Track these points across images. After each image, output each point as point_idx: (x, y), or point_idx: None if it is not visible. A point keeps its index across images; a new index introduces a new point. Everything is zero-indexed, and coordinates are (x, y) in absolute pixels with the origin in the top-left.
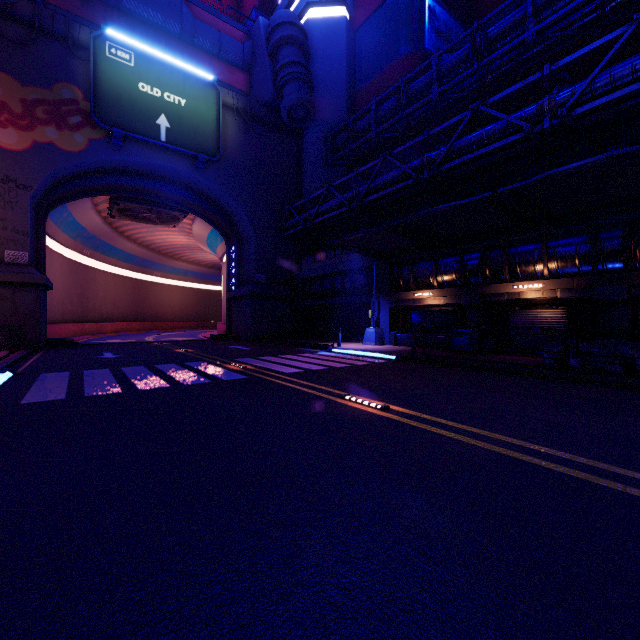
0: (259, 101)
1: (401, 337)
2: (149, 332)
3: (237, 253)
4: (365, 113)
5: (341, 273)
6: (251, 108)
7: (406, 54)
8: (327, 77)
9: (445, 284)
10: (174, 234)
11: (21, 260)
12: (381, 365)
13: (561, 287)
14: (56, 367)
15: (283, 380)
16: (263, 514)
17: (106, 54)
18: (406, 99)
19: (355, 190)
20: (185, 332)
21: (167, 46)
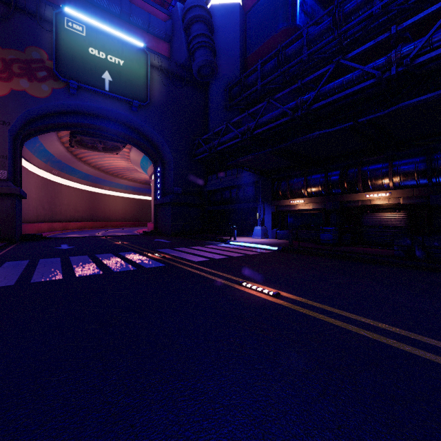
0: (177, 63)
1: (280, 233)
2: (100, 229)
3: (161, 172)
4: (253, 72)
5: (236, 187)
6: (171, 68)
7: (283, 28)
8: (226, 46)
9: (313, 194)
10: (117, 159)
11: (1, 176)
12: (267, 255)
13: (403, 195)
14: (20, 256)
15: (192, 267)
16: (159, 439)
17: (65, 26)
18: (283, 60)
19: (246, 126)
20: (125, 229)
21: (110, 23)
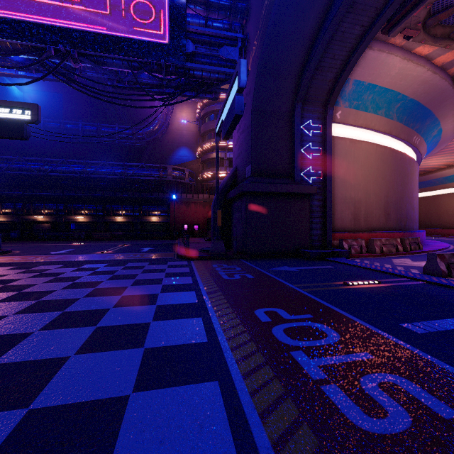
0: None
1: None
2: None
3: None
4: None
5: None
6: None
7: None
8: None
9: (7, 213)
10: None
11: None
12: None
13: (48, 218)
14: None
15: None
16: None
17: None
18: None
19: None
20: None
21: None
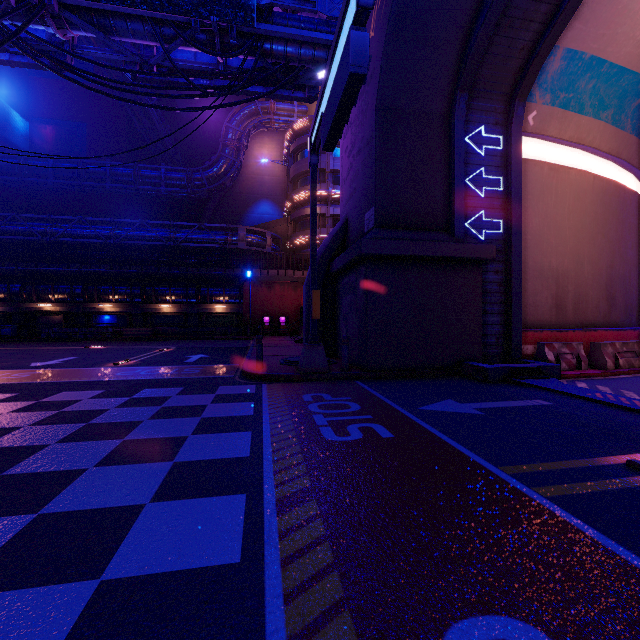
0: None
1: None
2: None
3: None
4: None
5: None
6: None
7: None
8: None
9: None
10: None
11: None
12: None
13: (59, 306)
14: None
15: None
16: None
17: None
18: None
19: None
20: None
21: None
